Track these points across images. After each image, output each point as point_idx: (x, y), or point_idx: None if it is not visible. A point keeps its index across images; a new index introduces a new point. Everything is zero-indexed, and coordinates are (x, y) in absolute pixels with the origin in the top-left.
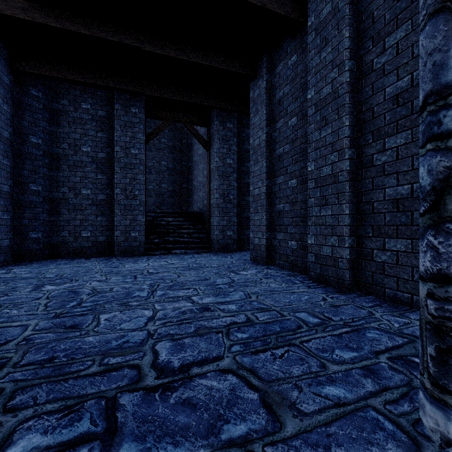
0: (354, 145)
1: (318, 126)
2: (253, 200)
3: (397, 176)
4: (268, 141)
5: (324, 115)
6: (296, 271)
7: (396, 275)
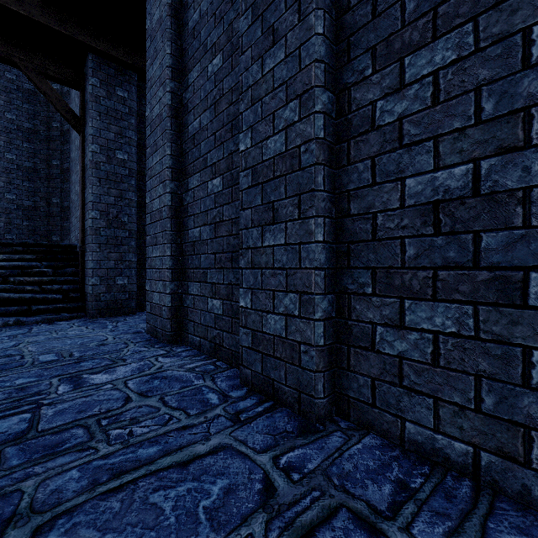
0: (333, 85)
1: (259, 51)
2: (151, 221)
3: (437, 146)
4: (175, 108)
5: (271, 22)
6: (221, 359)
7: (433, 392)
